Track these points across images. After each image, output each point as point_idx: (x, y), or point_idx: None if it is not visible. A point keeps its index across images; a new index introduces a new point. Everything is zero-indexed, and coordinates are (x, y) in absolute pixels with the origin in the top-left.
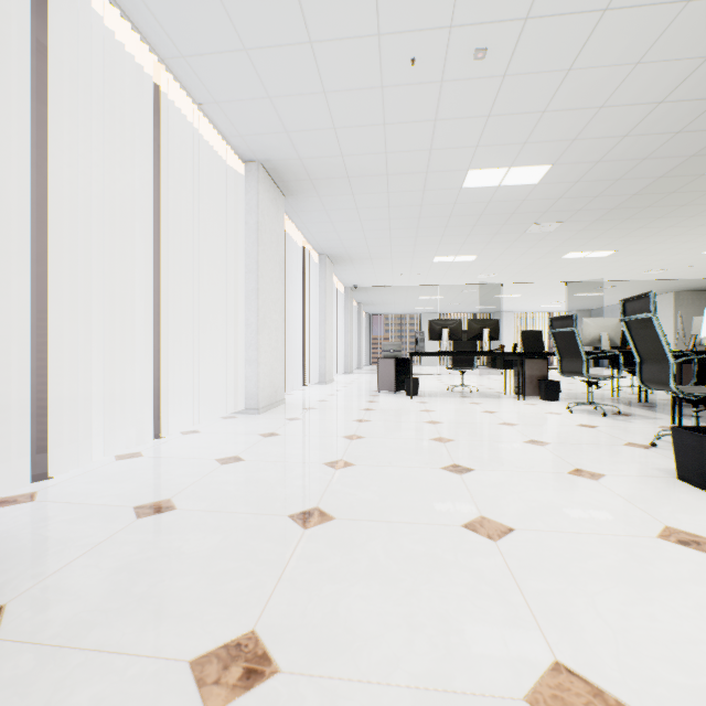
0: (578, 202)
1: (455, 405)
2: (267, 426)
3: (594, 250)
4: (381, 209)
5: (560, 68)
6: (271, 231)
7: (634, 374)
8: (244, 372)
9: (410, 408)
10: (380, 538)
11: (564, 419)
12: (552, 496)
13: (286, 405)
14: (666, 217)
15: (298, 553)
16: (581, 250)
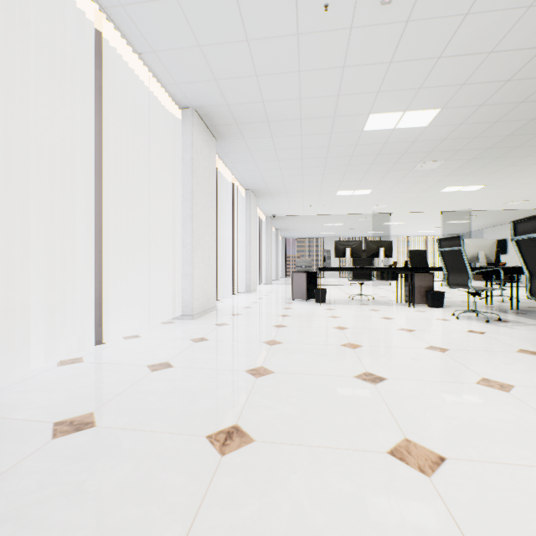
0: (459, 143)
1: (357, 312)
2: (198, 331)
3: (467, 185)
4: (295, 150)
5: (459, 13)
6: (204, 167)
7: (503, 285)
8: (181, 284)
9: (320, 314)
10: (301, 471)
11: (453, 325)
12: (471, 412)
13: (217, 311)
14: (532, 156)
15: (211, 493)
16: (457, 185)
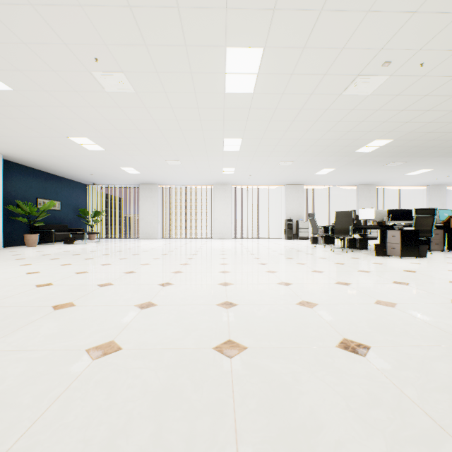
0: None
1: None
2: None
3: None
4: None
5: None
6: (436, 197)
7: None
8: None
9: None
10: None
11: None
12: None
13: None
14: None
15: None
16: None
